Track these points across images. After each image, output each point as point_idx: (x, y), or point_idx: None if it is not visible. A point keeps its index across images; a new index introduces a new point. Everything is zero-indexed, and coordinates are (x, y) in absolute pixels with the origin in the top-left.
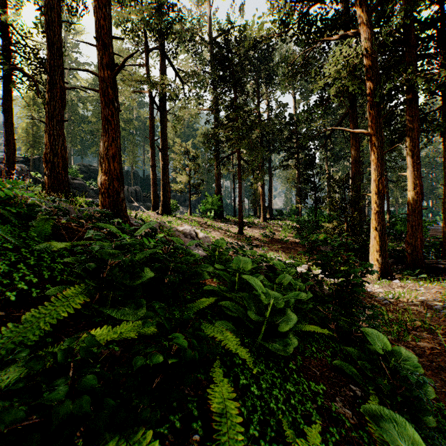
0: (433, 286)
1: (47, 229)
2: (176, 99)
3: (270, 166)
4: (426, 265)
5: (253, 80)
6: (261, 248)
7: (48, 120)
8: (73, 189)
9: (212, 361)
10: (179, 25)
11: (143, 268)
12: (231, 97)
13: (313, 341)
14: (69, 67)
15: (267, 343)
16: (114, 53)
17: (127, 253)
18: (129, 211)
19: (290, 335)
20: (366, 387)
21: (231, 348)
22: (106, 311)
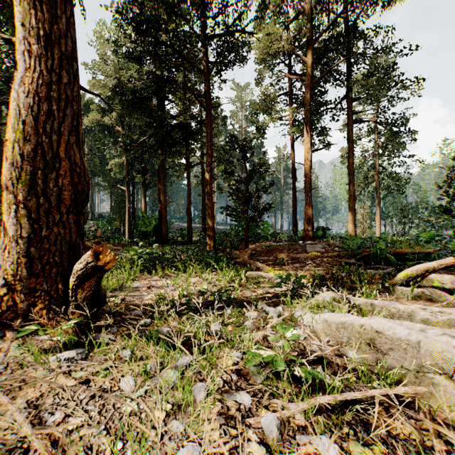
0: None
1: None
2: None
3: (92, 182)
4: None
5: None
6: None
7: None
8: None
9: None
10: None
11: None
12: None
13: None
14: None
15: None
16: None
17: None
18: None
19: None
20: None
21: None
22: None
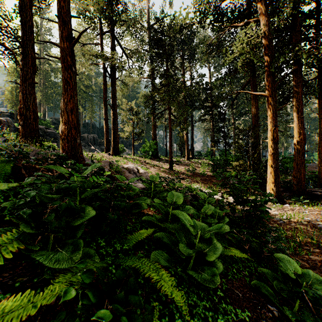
0: (315, 209)
1: (8, 170)
2: (123, 69)
3: (192, 120)
4: (308, 193)
5: (180, 57)
6: (186, 180)
7: (22, 82)
8: (46, 136)
9: (149, 295)
10: (125, 15)
11: (83, 210)
12: (163, 68)
13: (232, 261)
14: (44, 46)
15: (198, 274)
16: (72, 29)
17: (67, 196)
18: (86, 153)
19: (216, 261)
20: (280, 305)
21: (166, 291)
22: (41, 258)
